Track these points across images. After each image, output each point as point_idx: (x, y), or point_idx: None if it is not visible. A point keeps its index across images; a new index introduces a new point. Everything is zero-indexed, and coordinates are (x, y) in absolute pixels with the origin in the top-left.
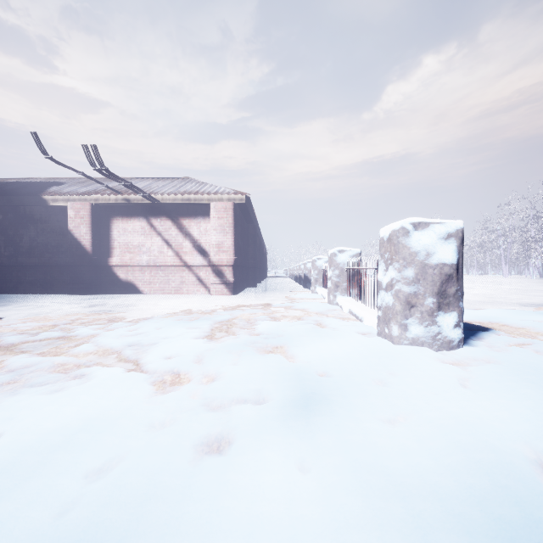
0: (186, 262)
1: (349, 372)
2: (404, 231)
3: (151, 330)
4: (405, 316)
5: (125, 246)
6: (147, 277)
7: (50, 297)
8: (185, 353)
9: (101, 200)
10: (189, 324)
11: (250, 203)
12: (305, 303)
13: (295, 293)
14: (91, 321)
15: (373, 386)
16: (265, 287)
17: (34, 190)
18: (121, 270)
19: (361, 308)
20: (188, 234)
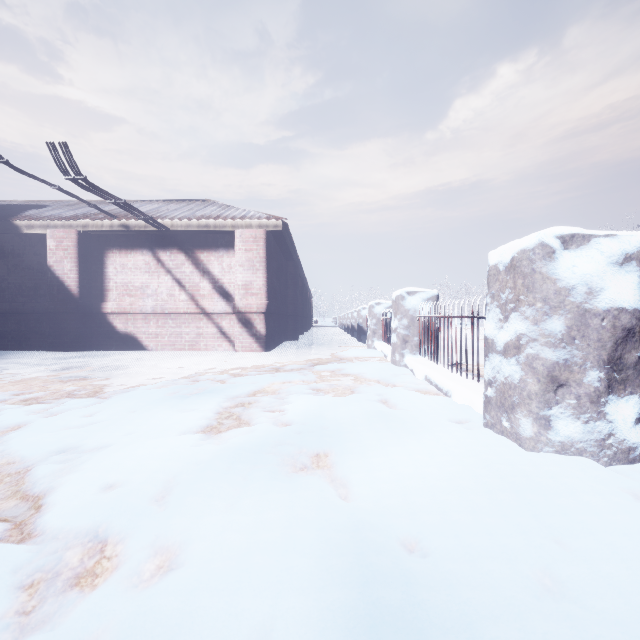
0: (203, 308)
1: (470, 544)
2: (545, 250)
3: (117, 416)
4: (546, 403)
5: (123, 287)
6: (152, 328)
7: (22, 354)
8: (144, 475)
9: (91, 227)
10: (184, 403)
11: (288, 231)
12: (361, 364)
13: (347, 349)
14: (40, 396)
15: (559, 625)
16: (308, 340)
17: (4, 214)
18: (119, 318)
19: (444, 375)
20: (207, 272)
